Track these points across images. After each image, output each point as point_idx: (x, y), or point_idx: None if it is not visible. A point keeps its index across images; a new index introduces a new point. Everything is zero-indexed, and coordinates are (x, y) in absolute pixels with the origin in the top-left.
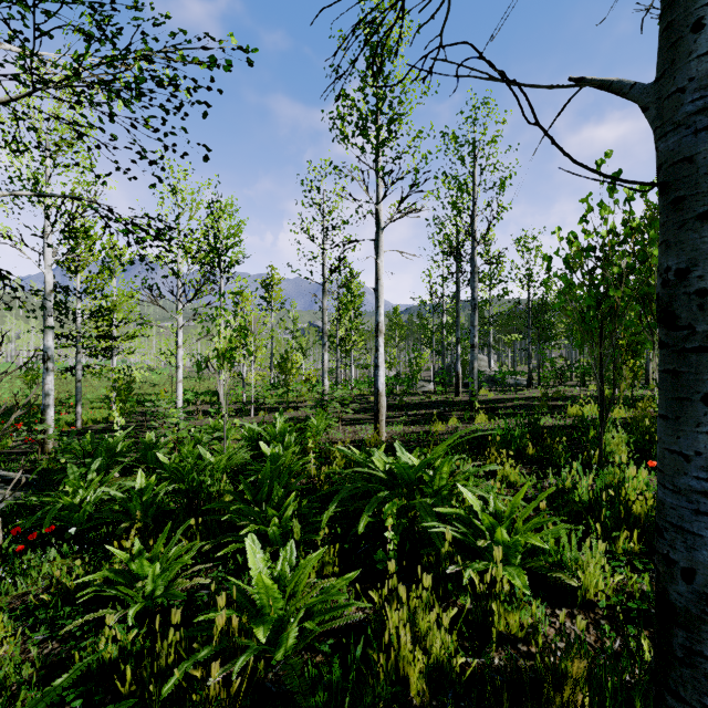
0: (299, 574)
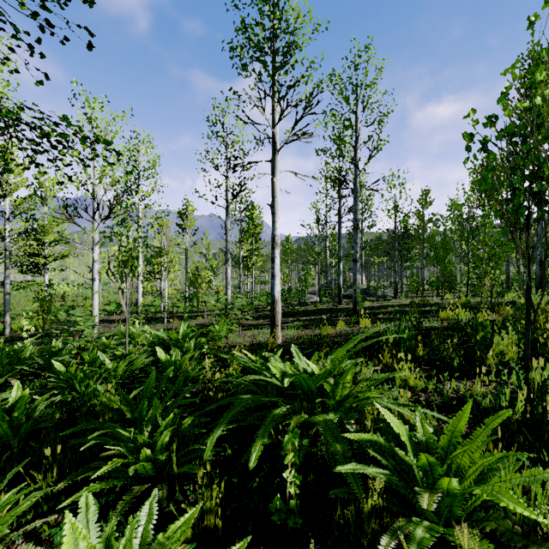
0: None
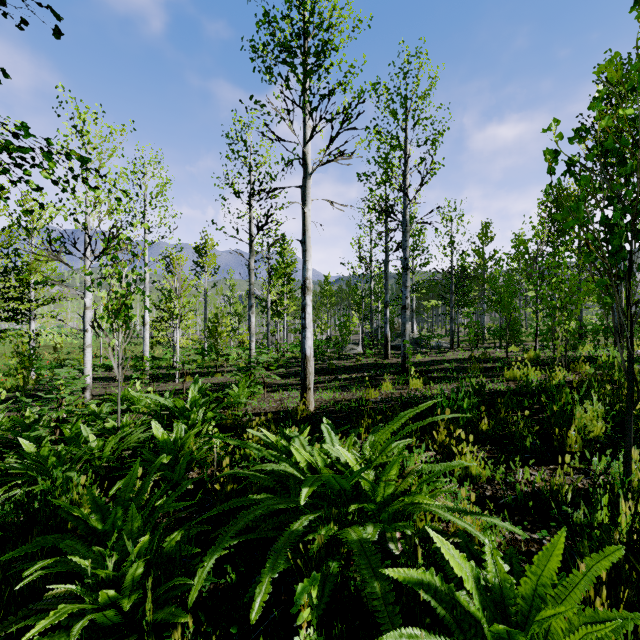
0: None
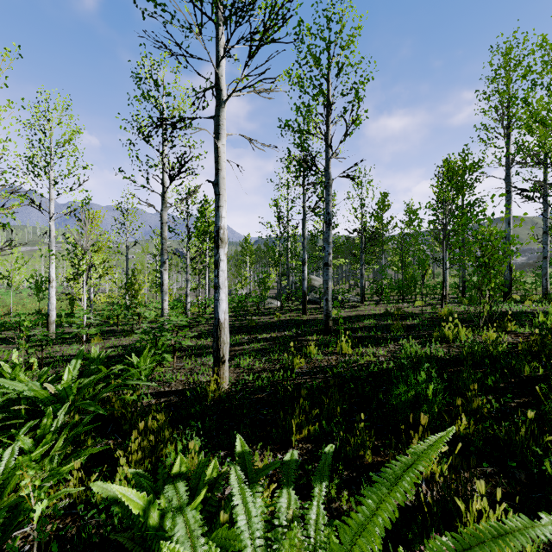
0: None
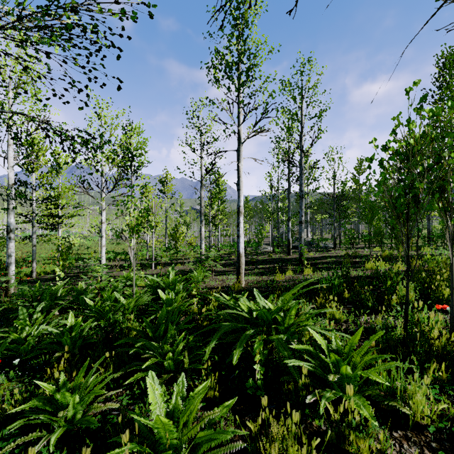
0: (190, 409)
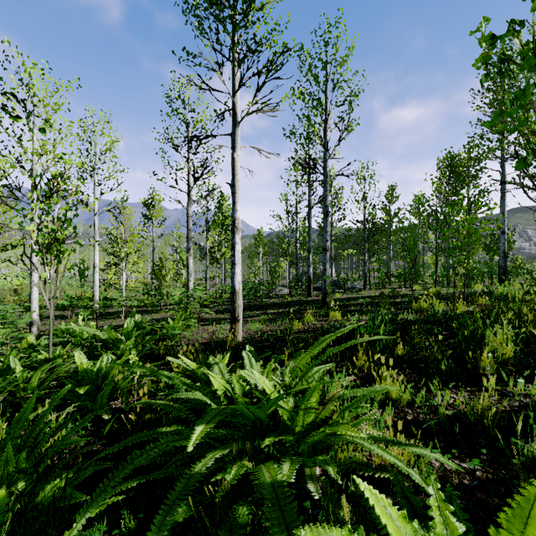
0: None
